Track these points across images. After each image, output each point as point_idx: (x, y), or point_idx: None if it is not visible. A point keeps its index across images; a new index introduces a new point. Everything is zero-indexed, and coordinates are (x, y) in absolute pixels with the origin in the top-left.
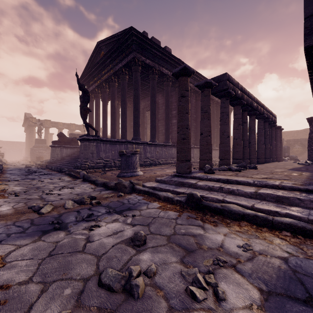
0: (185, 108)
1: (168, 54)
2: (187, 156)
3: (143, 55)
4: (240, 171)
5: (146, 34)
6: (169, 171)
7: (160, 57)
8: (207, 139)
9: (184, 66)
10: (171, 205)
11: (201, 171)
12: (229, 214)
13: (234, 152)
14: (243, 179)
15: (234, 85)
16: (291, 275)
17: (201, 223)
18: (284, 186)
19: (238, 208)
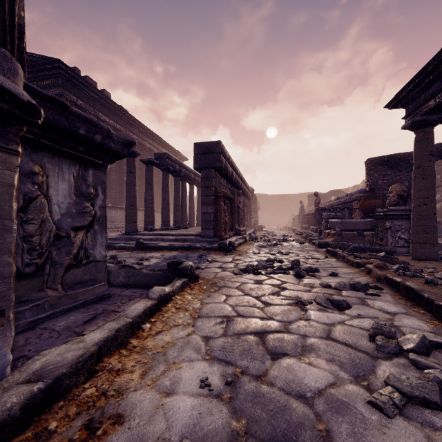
0: (133, 182)
1: (108, 98)
2: (134, 219)
3: (73, 94)
4: (174, 230)
5: (79, 71)
6: (114, 234)
7: (96, 100)
8: (151, 206)
9: (132, 151)
10: (125, 250)
11: (145, 231)
12: (159, 248)
13: (175, 216)
14: (171, 233)
15: (174, 162)
16: (173, 256)
17: (144, 253)
18: (188, 234)
19: (163, 244)
